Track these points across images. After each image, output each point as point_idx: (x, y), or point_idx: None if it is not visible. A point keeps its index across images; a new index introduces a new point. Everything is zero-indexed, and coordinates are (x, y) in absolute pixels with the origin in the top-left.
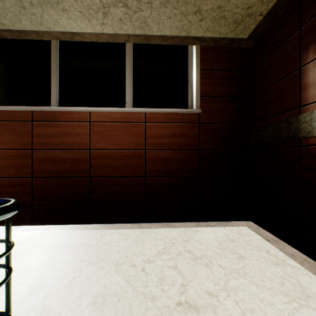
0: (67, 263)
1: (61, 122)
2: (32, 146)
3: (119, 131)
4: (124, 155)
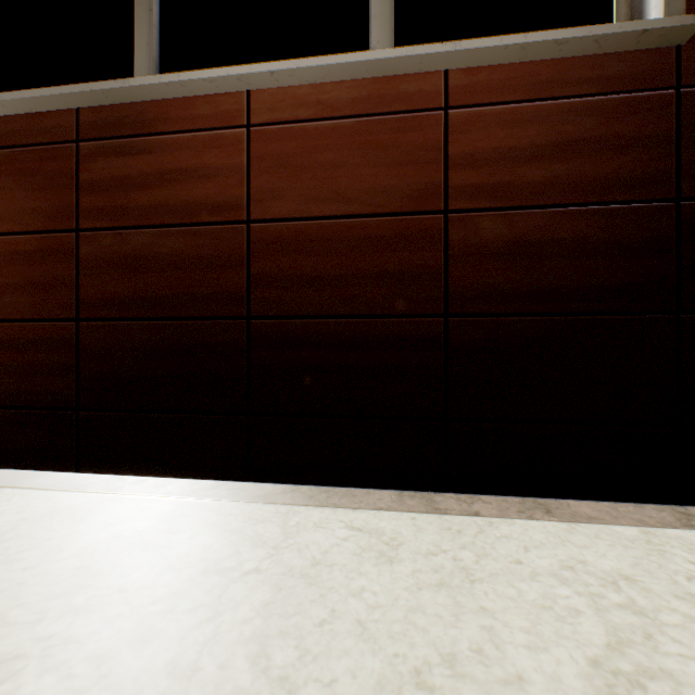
0: (102, 678)
1: (159, 137)
2: (77, 221)
3: (349, 149)
4: (365, 238)
